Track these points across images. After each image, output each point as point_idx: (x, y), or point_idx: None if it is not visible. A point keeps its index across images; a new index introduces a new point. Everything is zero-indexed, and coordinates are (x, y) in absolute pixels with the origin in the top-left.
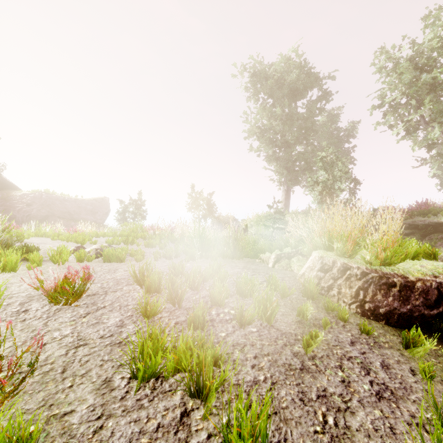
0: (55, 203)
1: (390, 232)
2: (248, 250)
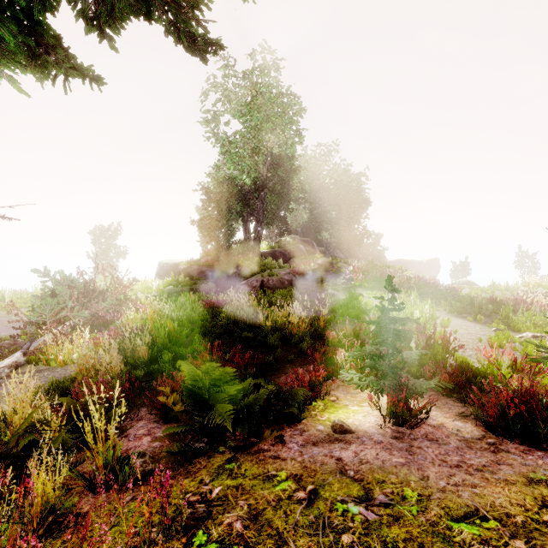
0: (406, 265)
1: (535, 282)
2: (515, 289)
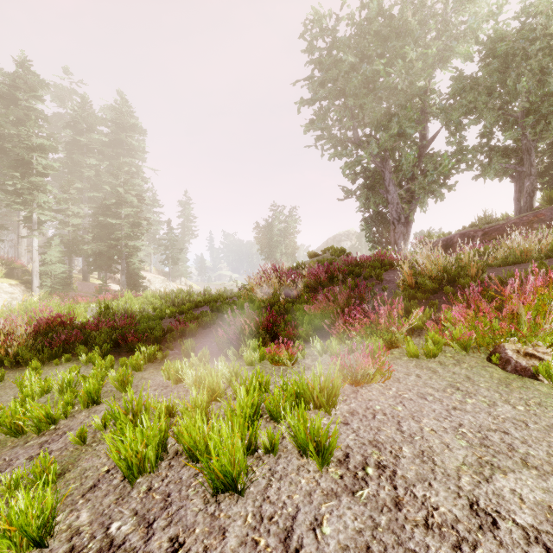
0: None
1: None
2: None
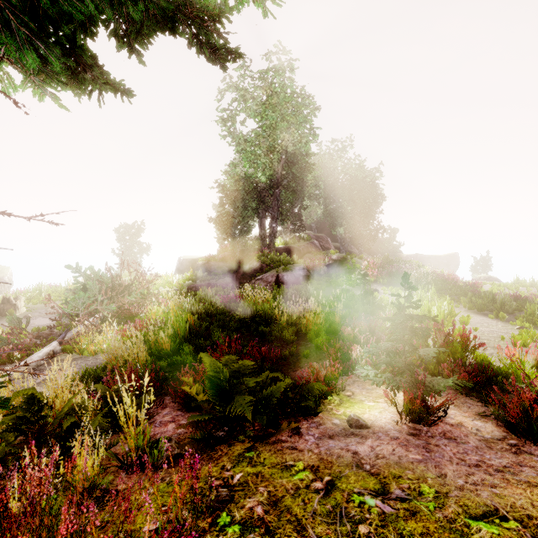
0: (424, 260)
1: None
2: None
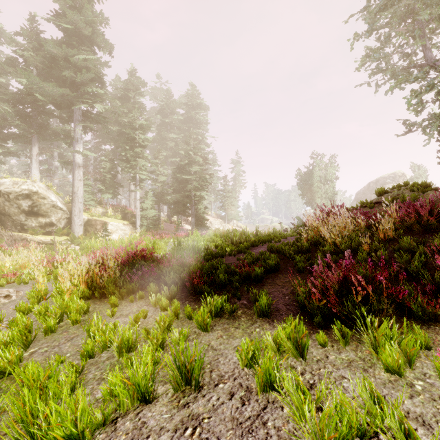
0: None
1: None
2: None
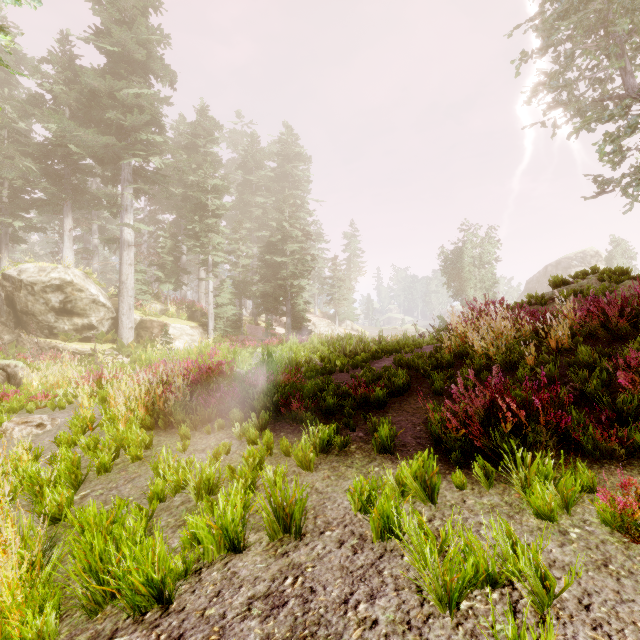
0: None
1: None
2: None
